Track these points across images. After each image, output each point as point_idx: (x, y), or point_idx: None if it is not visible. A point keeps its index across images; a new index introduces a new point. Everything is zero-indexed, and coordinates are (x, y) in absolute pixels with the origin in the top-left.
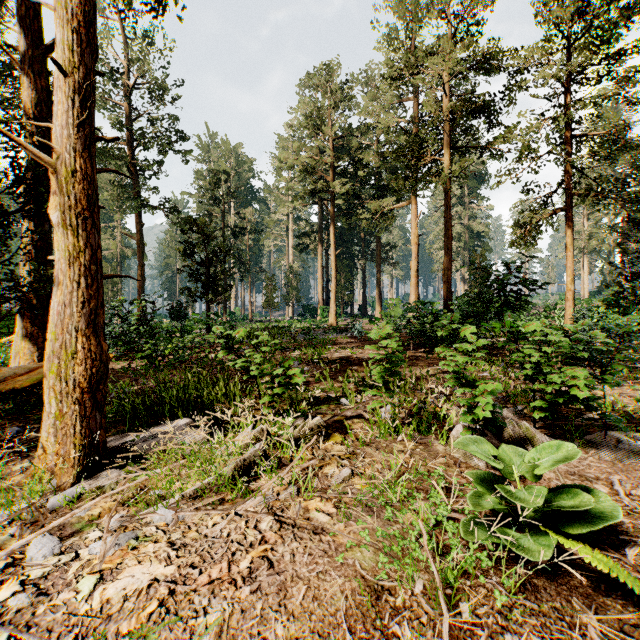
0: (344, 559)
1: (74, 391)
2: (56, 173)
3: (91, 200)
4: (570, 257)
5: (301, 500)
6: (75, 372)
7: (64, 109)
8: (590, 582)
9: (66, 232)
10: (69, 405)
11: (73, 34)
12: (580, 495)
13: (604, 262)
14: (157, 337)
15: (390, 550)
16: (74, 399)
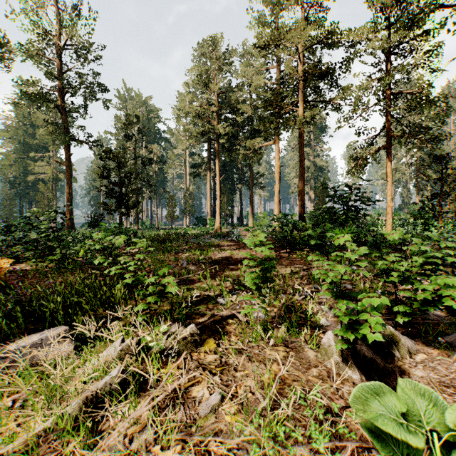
0: None
1: None
2: None
3: None
4: (390, 182)
5: (158, 448)
6: None
7: None
8: None
9: None
10: None
11: None
12: None
13: (404, 188)
14: (64, 243)
15: None
16: None
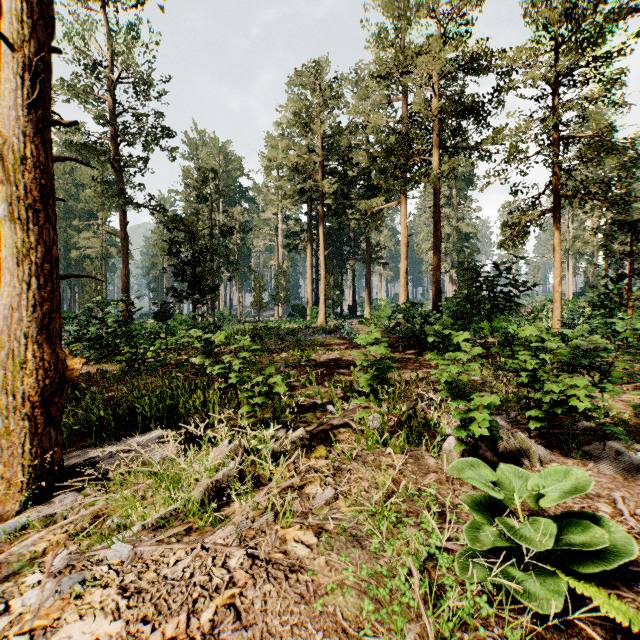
0: (323, 605)
1: (24, 405)
2: (4, 160)
3: (45, 191)
4: (558, 258)
5: (278, 528)
6: (25, 384)
7: (13, 88)
8: (604, 630)
9: (15, 226)
10: (18, 421)
11: (24, 4)
12: (591, 528)
13: (588, 264)
14: (136, 340)
15: (376, 593)
16: (24, 414)
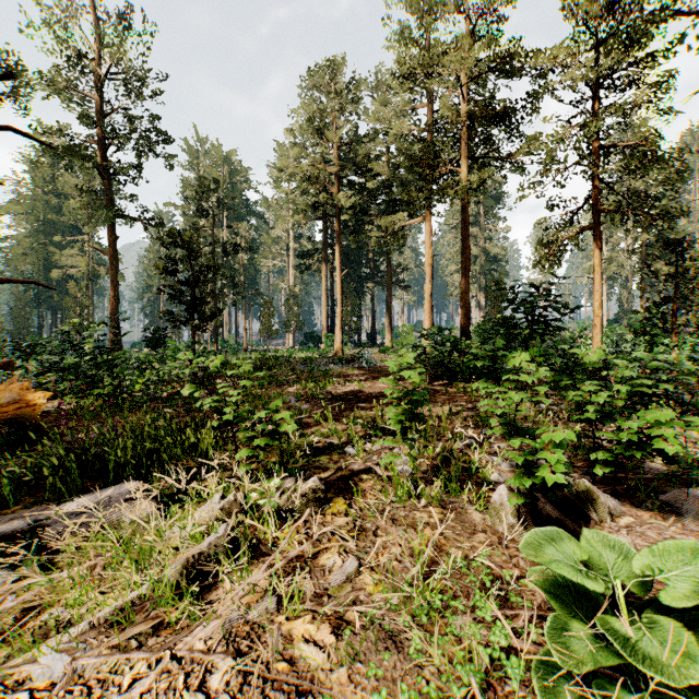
0: None
1: None
2: None
3: None
4: (598, 280)
5: (282, 619)
6: None
7: None
8: None
9: None
10: None
11: None
12: None
13: (622, 289)
14: (118, 369)
15: None
16: None
